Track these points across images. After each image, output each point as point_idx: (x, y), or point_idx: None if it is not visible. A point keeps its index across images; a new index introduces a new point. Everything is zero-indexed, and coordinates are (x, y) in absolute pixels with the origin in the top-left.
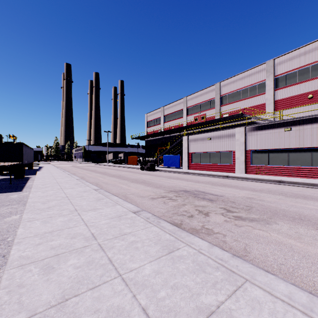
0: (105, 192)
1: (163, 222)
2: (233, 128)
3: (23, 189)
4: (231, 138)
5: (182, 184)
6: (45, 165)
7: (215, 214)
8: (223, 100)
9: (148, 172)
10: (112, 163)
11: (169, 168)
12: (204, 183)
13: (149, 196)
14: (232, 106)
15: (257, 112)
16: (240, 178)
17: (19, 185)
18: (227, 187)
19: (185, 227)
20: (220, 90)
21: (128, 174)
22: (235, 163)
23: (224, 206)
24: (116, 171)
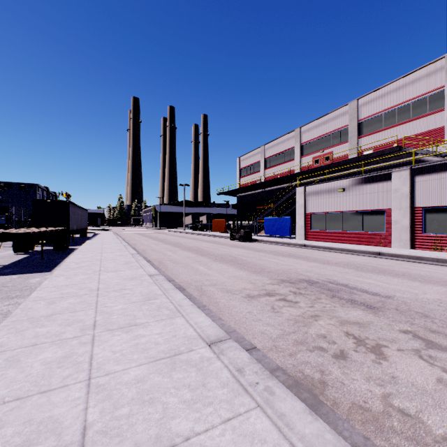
0: (164, 282)
1: (281, 395)
2: (388, 170)
3: (55, 268)
4: (383, 187)
5: (299, 266)
6: (103, 232)
7: (400, 354)
8: (363, 127)
9: (241, 243)
10: (190, 229)
11: (274, 237)
12: (340, 266)
13: (242, 291)
14: (379, 136)
15: (427, 143)
16: (407, 258)
17: (53, 261)
18: (390, 276)
19: (338, 400)
20: (358, 111)
21: (210, 247)
22: (390, 231)
23: (411, 328)
24: (194, 241)
